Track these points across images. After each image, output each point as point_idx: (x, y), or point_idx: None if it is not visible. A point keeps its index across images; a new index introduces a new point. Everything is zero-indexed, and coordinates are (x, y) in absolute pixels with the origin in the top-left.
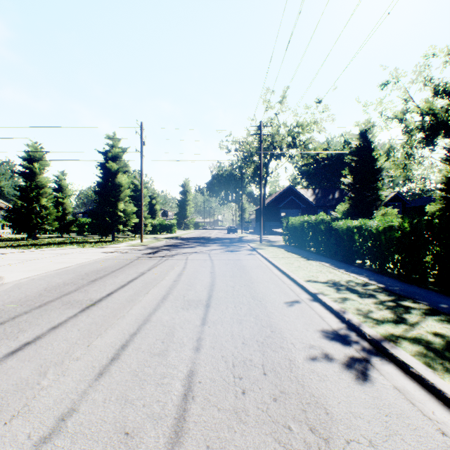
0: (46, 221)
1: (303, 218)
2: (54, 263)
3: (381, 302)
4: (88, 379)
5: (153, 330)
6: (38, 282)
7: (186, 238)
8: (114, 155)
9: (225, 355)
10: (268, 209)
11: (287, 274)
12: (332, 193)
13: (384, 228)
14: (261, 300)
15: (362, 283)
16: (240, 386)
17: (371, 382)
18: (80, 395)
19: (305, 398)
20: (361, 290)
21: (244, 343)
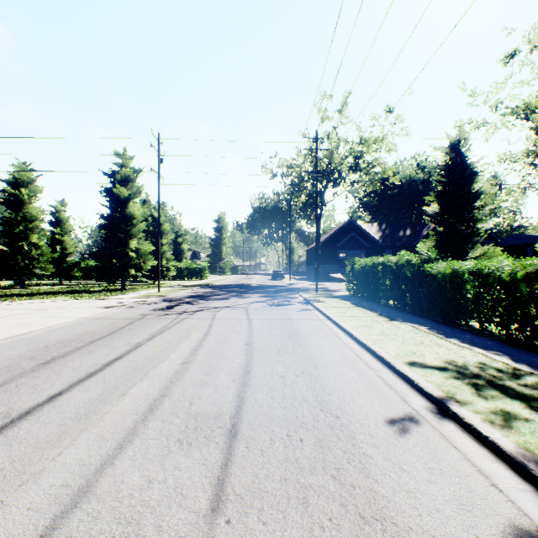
0: (36, 263)
1: (376, 259)
2: (12, 325)
3: None
4: None
5: None
6: None
7: (219, 286)
8: (124, 178)
9: None
10: (324, 249)
11: (369, 348)
12: (402, 228)
13: (526, 274)
14: (340, 414)
15: (509, 371)
16: None
17: None
18: None
19: None
20: (522, 390)
21: None
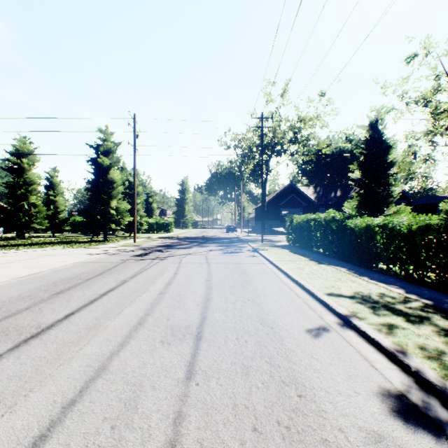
0: (35, 219)
1: (309, 216)
2: (24, 267)
3: (447, 333)
4: None
5: (105, 394)
6: None
7: (183, 238)
8: (106, 150)
9: None
10: (269, 207)
11: (299, 283)
12: (334, 191)
13: (419, 227)
14: (274, 326)
15: (401, 298)
16: None
17: None
18: None
19: None
20: (406, 310)
21: (256, 430)
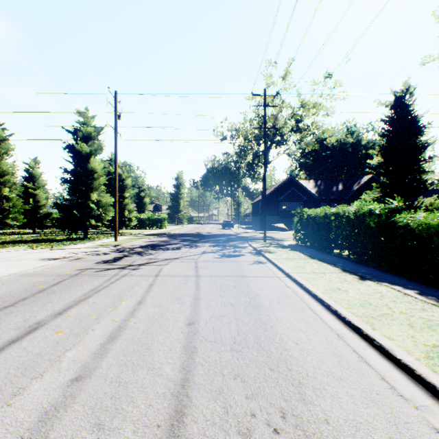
0: (7, 214)
1: (328, 209)
2: None
3: None
4: None
5: None
6: None
7: (175, 235)
8: (86, 135)
9: None
10: (267, 202)
11: (369, 338)
12: (335, 184)
13: None
14: None
15: None
16: None
17: None
18: None
19: None
20: None
21: None
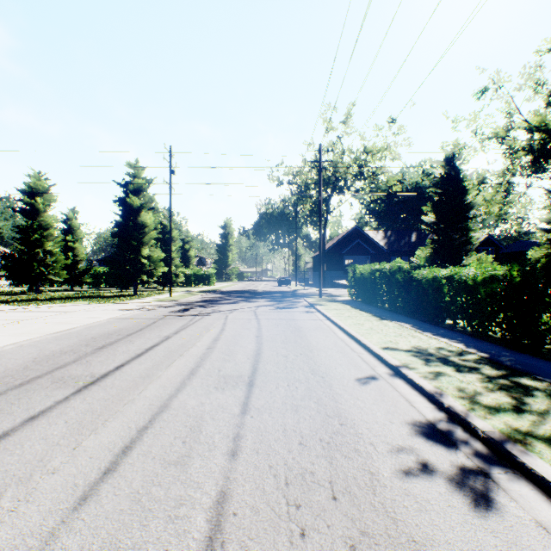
0: (51, 270)
1: (374, 266)
2: (54, 323)
3: (489, 379)
4: (62, 508)
5: (172, 423)
6: (27, 349)
7: (227, 292)
8: (136, 188)
9: (274, 464)
10: (329, 255)
11: (356, 339)
12: (408, 235)
13: (484, 279)
14: (324, 376)
15: (458, 352)
16: (298, 521)
17: (500, 513)
18: (44, 540)
19: (401, 545)
20: (459, 362)
21: (302, 444)
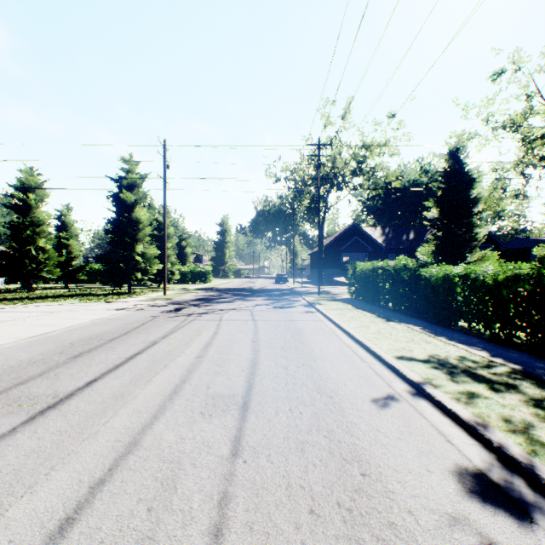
0: (44, 267)
1: (376, 263)
2: (34, 326)
3: (536, 403)
4: None
5: (139, 473)
6: None
7: (223, 289)
8: (130, 183)
9: None
10: (327, 252)
11: (364, 345)
12: (406, 232)
13: (506, 278)
14: (333, 395)
15: (484, 362)
16: None
17: None
18: None
19: None
20: (490, 376)
21: (313, 512)
